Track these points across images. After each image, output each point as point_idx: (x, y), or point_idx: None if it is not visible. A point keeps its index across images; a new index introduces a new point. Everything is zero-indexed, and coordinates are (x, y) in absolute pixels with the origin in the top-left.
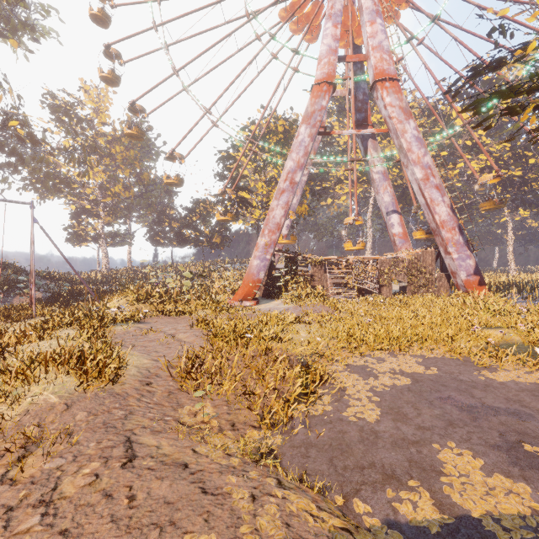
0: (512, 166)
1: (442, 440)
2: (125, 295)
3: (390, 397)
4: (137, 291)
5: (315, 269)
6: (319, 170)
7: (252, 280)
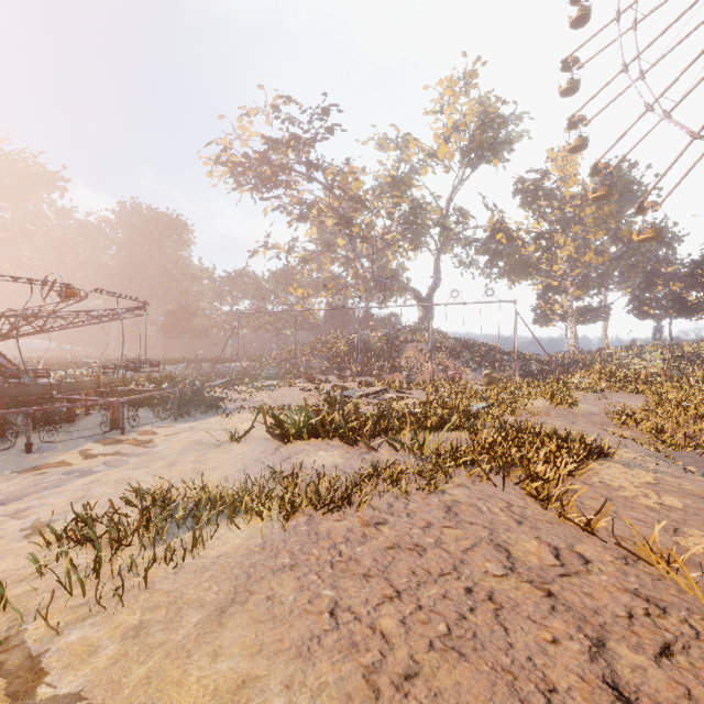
0: None
1: None
2: (589, 374)
3: None
4: (599, 370)
5: None
6: None
7: None
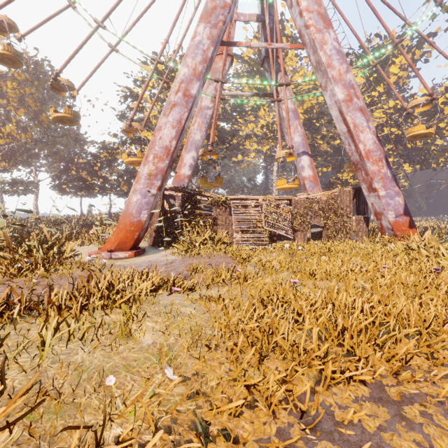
0: (401, 124)
1: None
2: None
3: None
4: None
5: (218, 210)
6: (230, 128)
7: (129, 221)
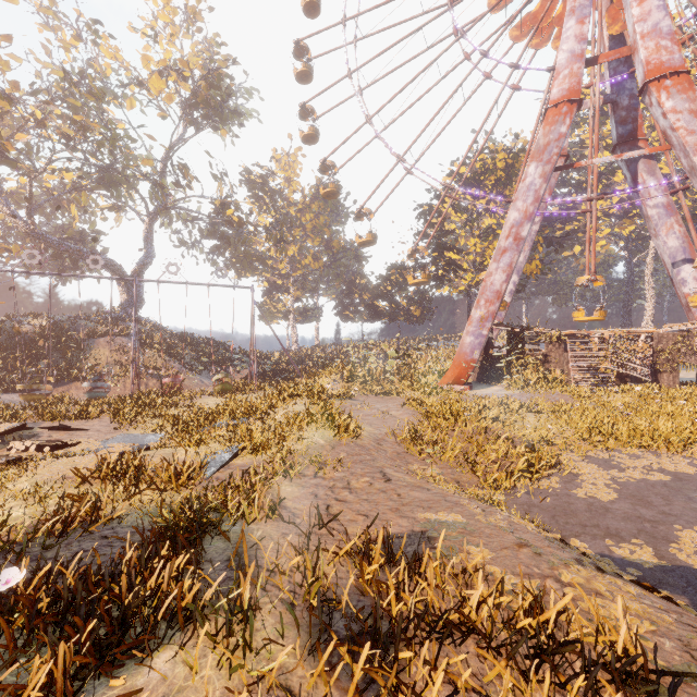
0: None
1: (688, 525)
2: (329, 374)
3: (634, 488)
4: (342, 370)
5: (550, 347)
6: (560, 207)
7: (464, 360)
